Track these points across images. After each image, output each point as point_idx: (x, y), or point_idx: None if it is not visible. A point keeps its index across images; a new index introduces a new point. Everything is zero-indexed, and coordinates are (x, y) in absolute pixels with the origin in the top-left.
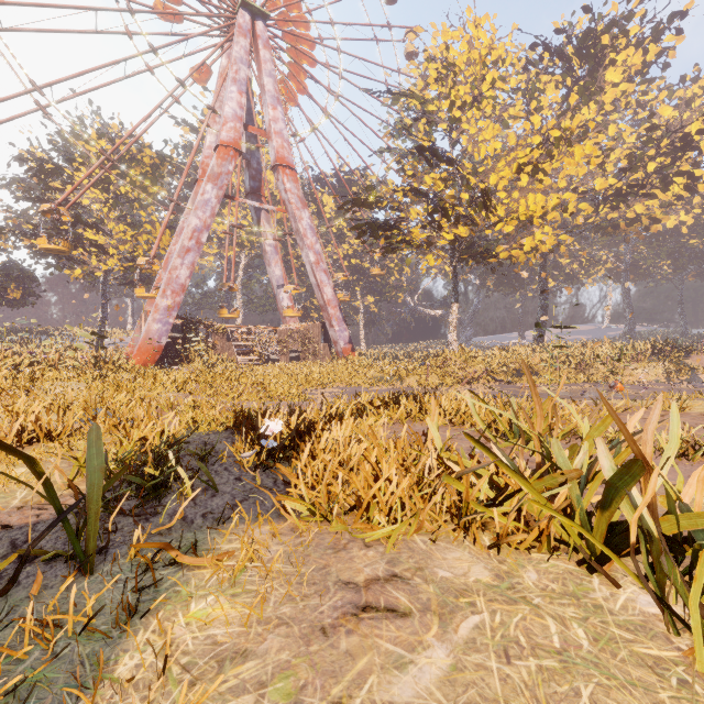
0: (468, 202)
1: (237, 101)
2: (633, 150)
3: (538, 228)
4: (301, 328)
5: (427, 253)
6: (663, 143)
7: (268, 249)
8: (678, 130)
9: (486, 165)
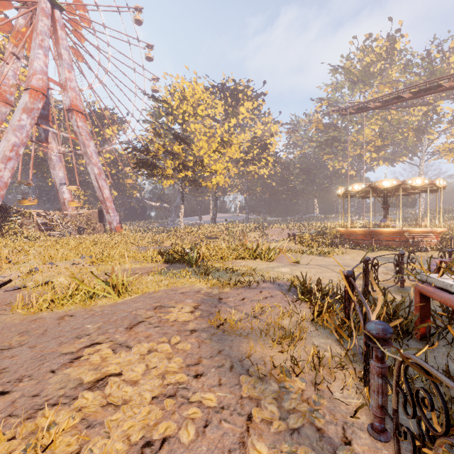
0: (193, 162)
1: (43, 61)
2: (249, 143)
3: (218, 175)
4: (86, 213)
5: (170, 179)
6: (259, 144)
7: (54, 158)
8: (263, 140)
9: (190, 132)
